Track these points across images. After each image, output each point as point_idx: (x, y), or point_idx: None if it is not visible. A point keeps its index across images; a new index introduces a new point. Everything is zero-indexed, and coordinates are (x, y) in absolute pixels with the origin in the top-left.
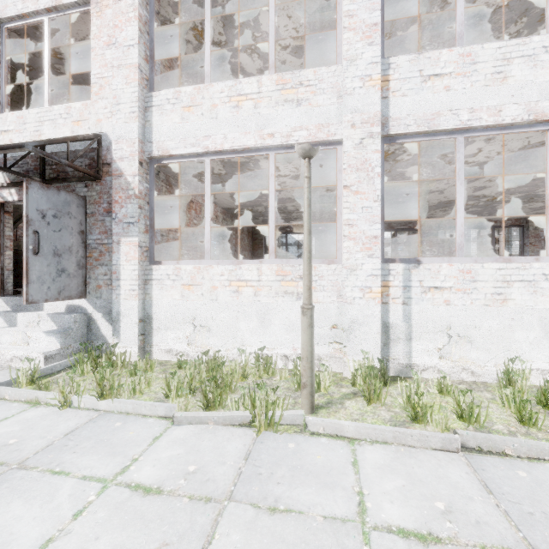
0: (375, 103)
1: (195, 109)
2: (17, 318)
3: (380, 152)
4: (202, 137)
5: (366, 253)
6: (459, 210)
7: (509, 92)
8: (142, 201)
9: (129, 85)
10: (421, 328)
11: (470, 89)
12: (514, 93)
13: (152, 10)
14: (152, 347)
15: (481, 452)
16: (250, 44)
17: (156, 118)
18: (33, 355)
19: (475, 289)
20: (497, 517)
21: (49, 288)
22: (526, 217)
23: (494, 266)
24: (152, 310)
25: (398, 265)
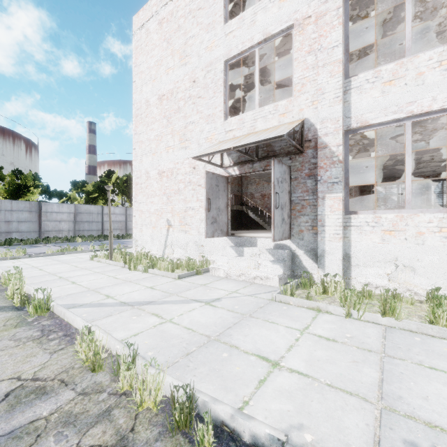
0: None
1: (396, 81)
2: (244, 251)
3: None
4: (406, 104)
5: None
6: None
7: None
8: (343, 164)
9: (333, 77)
10: None
11: None
12: None
13: (347, 13)
14: (350, 280)
15: None
16: (417, 11)
17: (354, 98)
18: (270, 276)
19: None
20: None
21: (279, 231)
22: None
23: None
24: (350, 250)
25: None
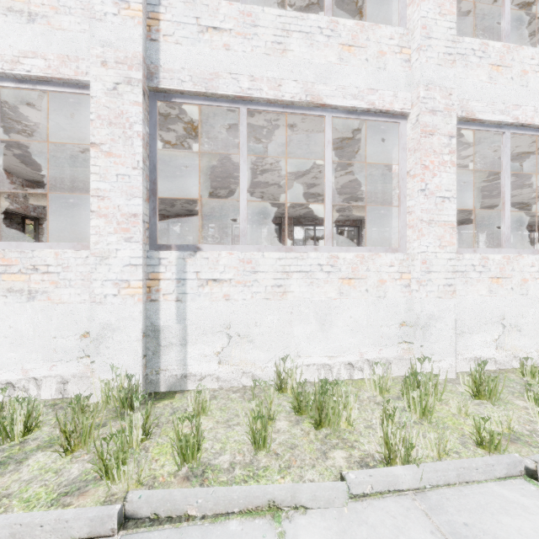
0: (134, 40)
1: None
2: None
3: (141, 105)
4: None
5: (123, 236)
6: (242, 191)
7: (288, 66)
8: None
9: None
10: (198, 330)
11: (251, 54)
12: (293, 69)
13: None
14: None
15: (155, 522)
16: None
17: None
18: None
19: (256, 281)
20: None
21: None
22: (360, 219)
23: (274, 255)
24: None
25: (171, 253)
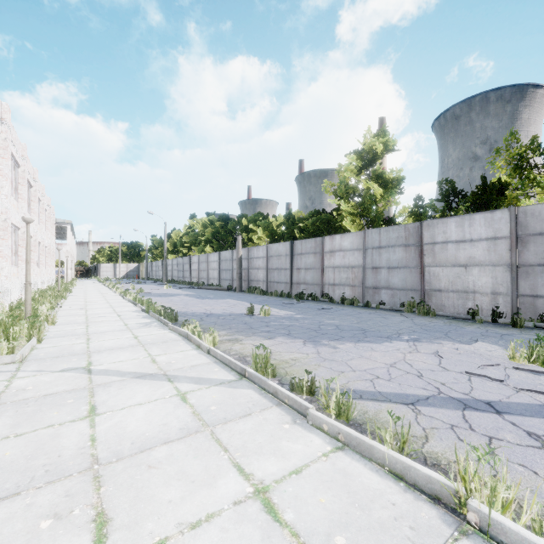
0: None
1: None
2: None
3: None
4: None
5: None
6: None
7: None
8: None
9: None
10: None
11: None
12: None
13: None
14: None
15: None
16: None
17: None
18: None
19: None
20: (79, 316)
21: None
22: None
23: None
24: None
25: None
